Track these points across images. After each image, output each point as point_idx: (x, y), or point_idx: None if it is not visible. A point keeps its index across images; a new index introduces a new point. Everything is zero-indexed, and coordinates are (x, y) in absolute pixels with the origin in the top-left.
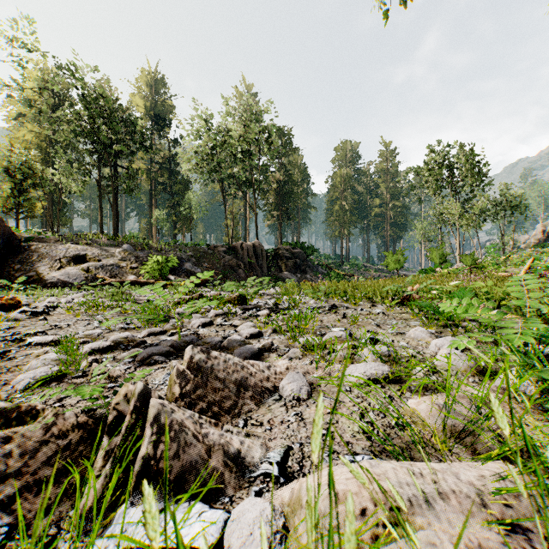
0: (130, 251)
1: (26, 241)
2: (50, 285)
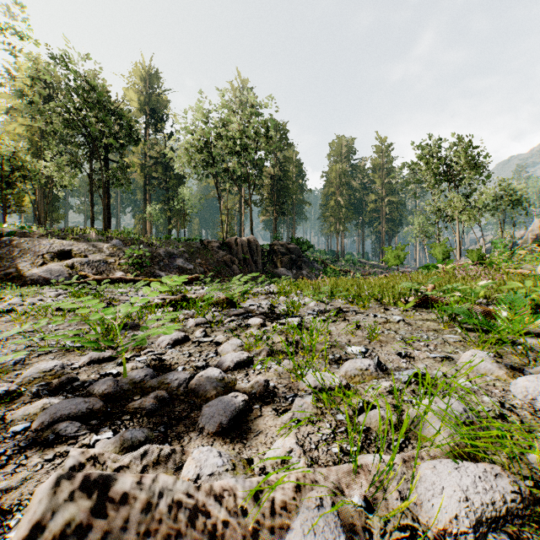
0: (119, 247)
1: (7, 236)
2: (30, 282)
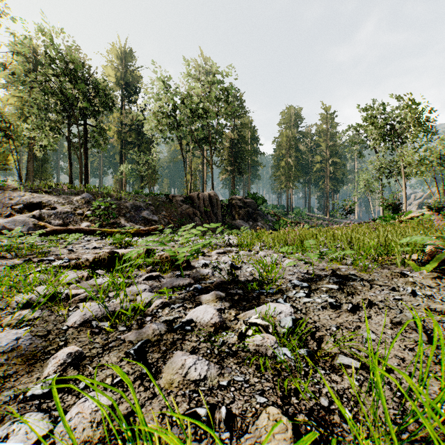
0: (89, 199)
1: None
2: None
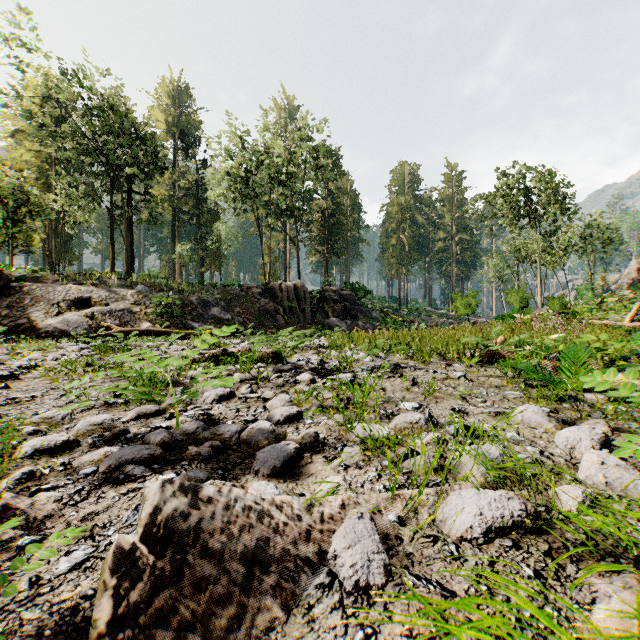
0: (146, 293)
1: (17, 281)
2: (45, 335)
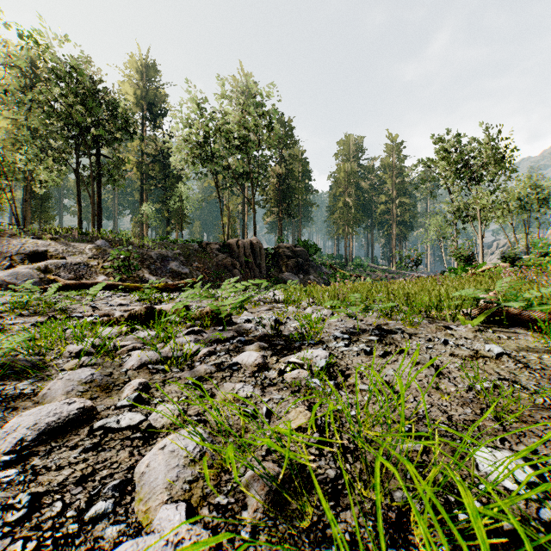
0: (105, 248)
1: None
2: None
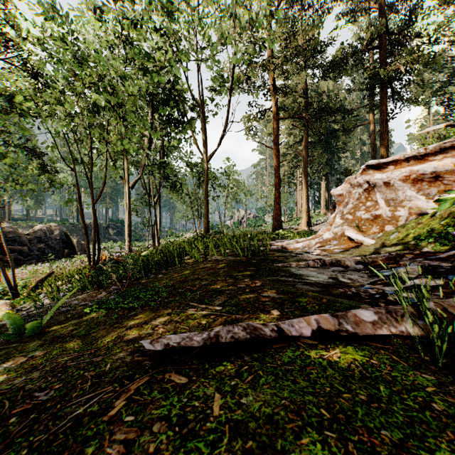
0: None
1: None
2: None
